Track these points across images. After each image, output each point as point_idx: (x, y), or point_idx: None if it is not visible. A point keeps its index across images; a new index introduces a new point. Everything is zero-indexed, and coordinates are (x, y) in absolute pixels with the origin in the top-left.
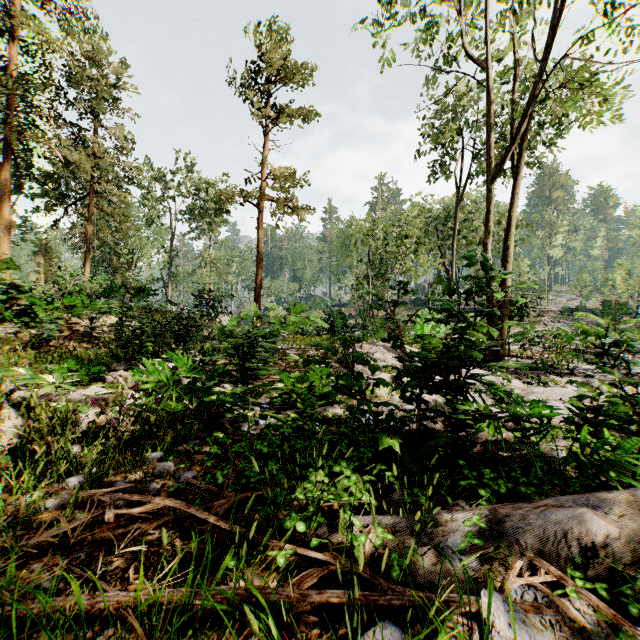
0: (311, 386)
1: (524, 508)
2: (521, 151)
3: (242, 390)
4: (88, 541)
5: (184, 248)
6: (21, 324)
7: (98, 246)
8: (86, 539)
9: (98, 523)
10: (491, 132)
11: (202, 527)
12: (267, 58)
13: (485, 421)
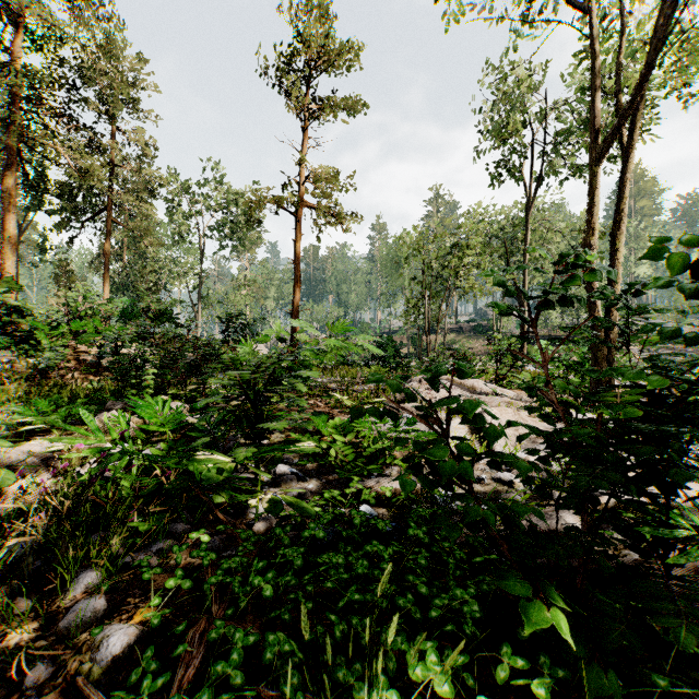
0: (357, 437)
1: None
2: (635, 124)
3: (247, 454)
4: None
5: (216, 269)
6: (17, 352)
7: (124, 268)
8: None
9: None
10: (597, 97)
11: None
12: (305, 37)
13: None
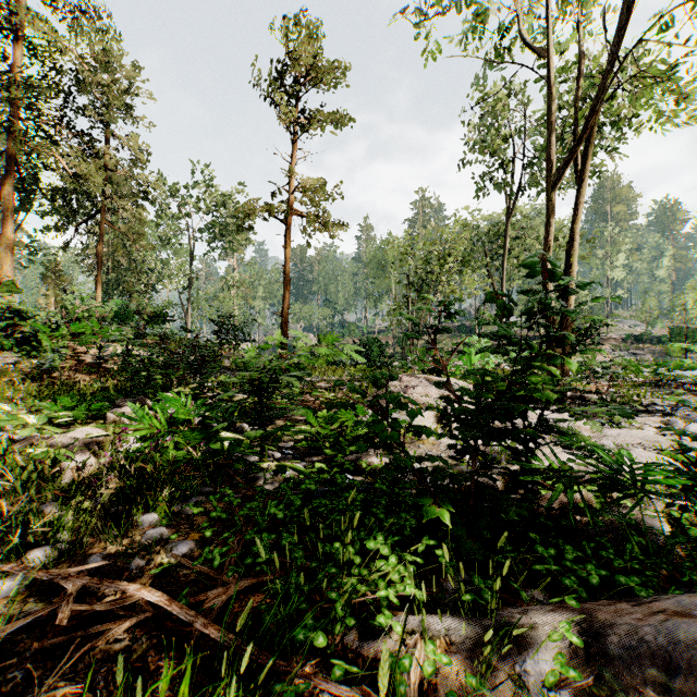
0: (342, 426)
1: (632, 614)
2: (585, 154)
3: (257, 435)
4: (34, 650)
5: (206, 270)
6: (21, 353)
7: (113, 268)
8: (31, 646)
9: (54, 619)
10: (551, 132)
11: (189, 629)
12: (295, 56)
13: (570, 486)
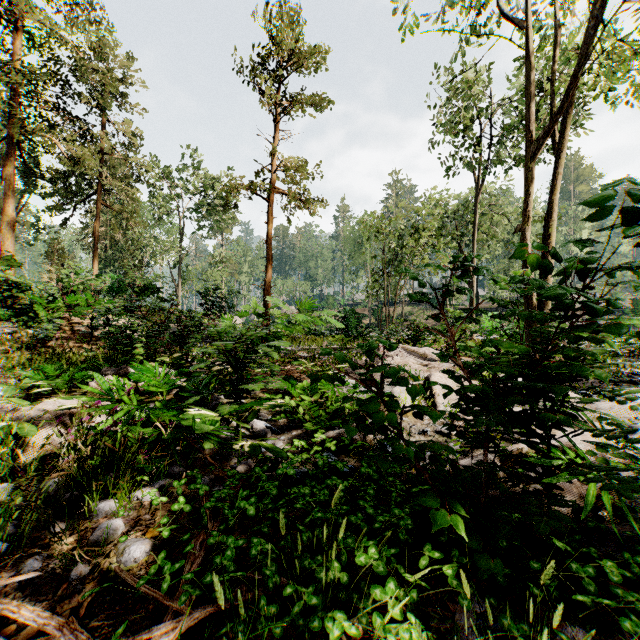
0: (322, 397)
1: None
2: (564, 125)
3: (230, 410)
4: None
5: (195, 247)
6: (18, 324)
7: (110, 246)
8: None
9: None
10: (531, 102)
11: None
12: (276, 41)
13: (629, 496)
